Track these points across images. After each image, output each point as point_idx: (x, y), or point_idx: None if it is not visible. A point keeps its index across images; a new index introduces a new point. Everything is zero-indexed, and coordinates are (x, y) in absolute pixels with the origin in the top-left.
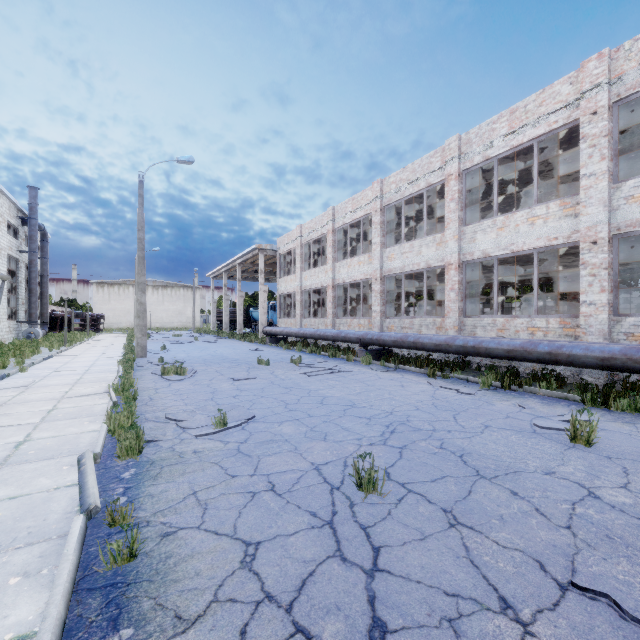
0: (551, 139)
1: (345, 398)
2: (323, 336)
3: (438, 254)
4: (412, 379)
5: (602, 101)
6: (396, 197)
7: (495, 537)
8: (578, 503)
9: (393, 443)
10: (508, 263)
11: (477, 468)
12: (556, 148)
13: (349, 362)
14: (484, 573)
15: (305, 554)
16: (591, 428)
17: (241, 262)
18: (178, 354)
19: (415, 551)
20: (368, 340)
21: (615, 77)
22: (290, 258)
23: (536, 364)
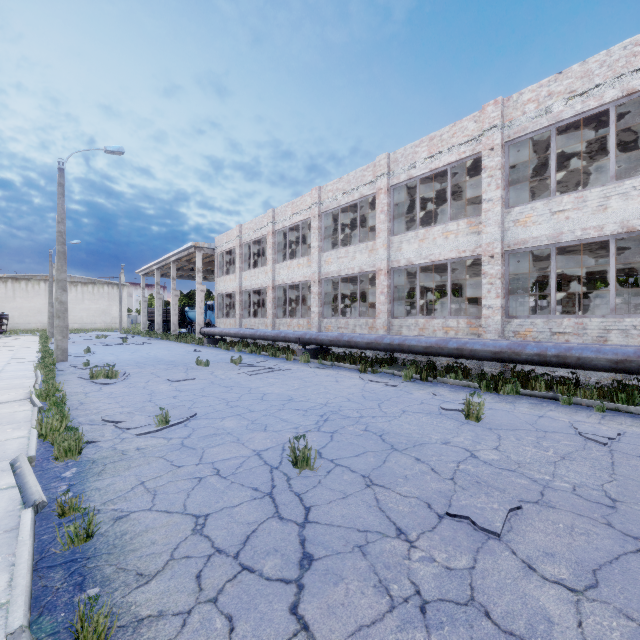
0: (461, 166)
1: (284, 394)
2: (263, 336)
3: (370, 260)
4: (346, 375)
5: (497, 140)
6: (333, 205)
7: (399, 490)
8: (462, 462)
9: (326, 429)
10: (430, 270)
11: (392, 443)
12: (466, 173)
13: (289, 361)
14: (388, 514)
15: (249, 518)
16: (479, 407)
17: (176, 259)
18: (105, 357)
19: (338, 506)
20: (307, 340)
21: (506, 121)
22: (229, 257)
23: (449, 359)
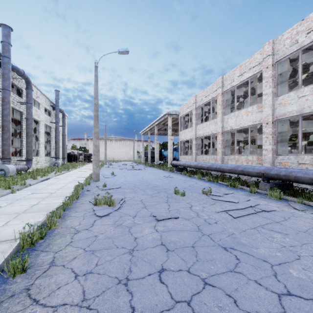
0: None
1: None
2: (219, 169)
3: None
4: None
5: None
6: (291, 49)
7: None
8: None
9: None
10: None
11: None
12: None
13: (253, 194)
14: None
15: None
16: None
17: (157, 124)
18: (119, 179)
19: None
20: (272, 175)
21: None
22: (187, 119)
23: None
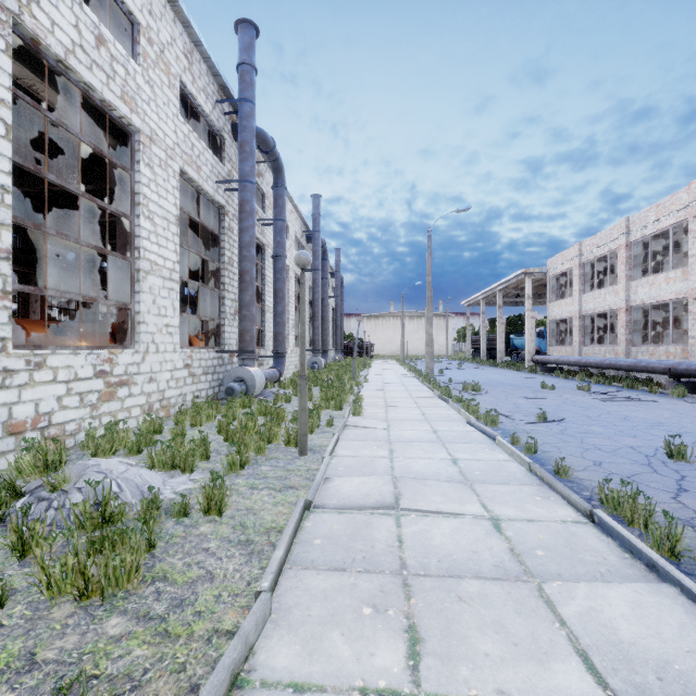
0: None
1: (651, 419)
2: (614, 365)
3: None
4: None
5: None
6: None
7: None
8: None
9: None
10: None
11: None
12: None
13: (652, 394)
14: None
15: (632, 469)
16: None
17: (502, 288)
18: (456, 377)
19: None
20: (681, 370)
21: None
22: (563, 279)
23: None
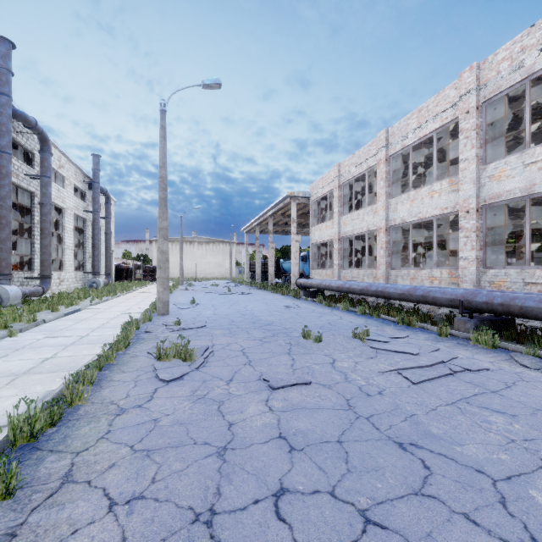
0: None
1: None
2: (382, 293)
3: None
4: None
5: None
6: (511, 79)
7: None
8: None
9: None
10: None
11: None
12: None
13: (444, 338)
14: None
15: None
16: None
17: (272, 214)
18: (204, 310)
19: None
20: (479, 304)
21: None
22: (323, 205)
23: None
